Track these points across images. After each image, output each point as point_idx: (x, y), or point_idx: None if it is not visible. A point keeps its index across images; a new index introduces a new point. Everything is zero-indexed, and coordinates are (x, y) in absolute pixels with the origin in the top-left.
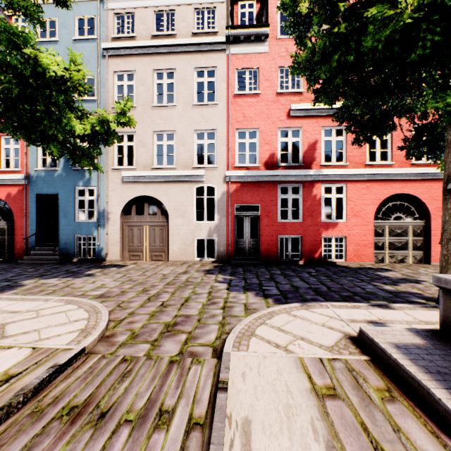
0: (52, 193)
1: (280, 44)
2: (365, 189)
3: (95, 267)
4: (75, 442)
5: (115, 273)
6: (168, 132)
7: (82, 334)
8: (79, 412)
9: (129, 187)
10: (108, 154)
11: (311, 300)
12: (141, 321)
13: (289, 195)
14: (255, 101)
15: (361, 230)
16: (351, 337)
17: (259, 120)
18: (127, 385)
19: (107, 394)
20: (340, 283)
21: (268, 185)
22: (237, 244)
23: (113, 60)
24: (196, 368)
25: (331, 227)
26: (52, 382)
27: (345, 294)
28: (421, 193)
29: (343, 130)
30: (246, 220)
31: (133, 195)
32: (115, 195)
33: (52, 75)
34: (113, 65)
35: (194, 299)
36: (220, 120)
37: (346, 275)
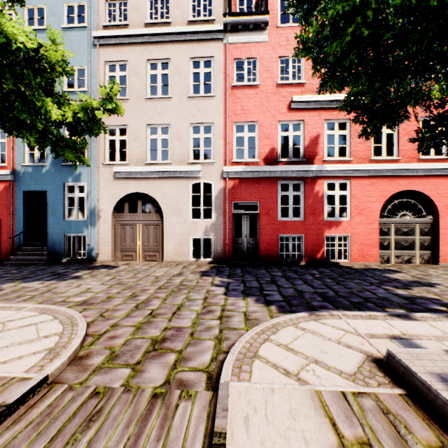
0: (40, 190)
1: (281, 32)
2: (370, 185)
3: (84, 268)
4: None
5: (105, 275)
6: (163, 125)
7: (48, 356)
8: None
9: (121, 184)
10: (99, 149)
11: (319, 308)
12: (124, 336)
13: (290, 192)
14: (254, 93)
15: (365, 229)
16: (376, 359)
17: (258, 112)
18: (92, 434)
19: None
20: (348, 287)
21: (268, 181)
22: (235, 243)
23: (105, 50)
24: (185, 405)
25: (334, 226)
26: None
27: (356, 300)
28: (428, 190)
29: (347, 123)
30: (244, 218)
31: (125, 192)
32: (106, 192)
33: (25, 52)
34: (105, 55)
35: (188, 307)
36: (217, 112)
37: (352, 278)
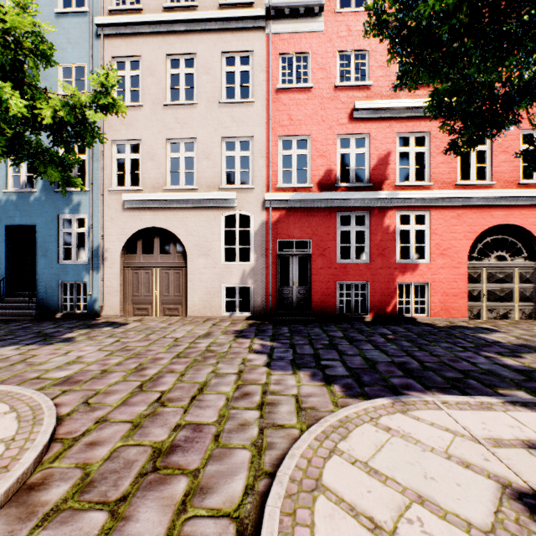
0: (27, 223)
1: (340, 19)
2: (455, 218)
3: (81, 326)
4: None
5: (106, 336)
6: (187, 140)
7: None
8: None
9: (132, 216)
10: (103, 170)
11: (402, 388)
12: (111, 441)
13: (351, 226)
14: (305, 98)
15: (449, 275)
16: (518, 493)
17: (311, 123)
18: None
19: None
20: (435, 354)
21: (323, 213)
22: (280, 293)
23: (111, 42)
24: None
25: (409, 271)
26: None
27: (451, 376)
28: (531, 224)
29: (425, 137)
30: (293, 260)
31: (138, 226)
32: (113, 226)
33: None
34: (111, 49)
35: (214, 387)
36: (257, 123)
37: (437, 340)
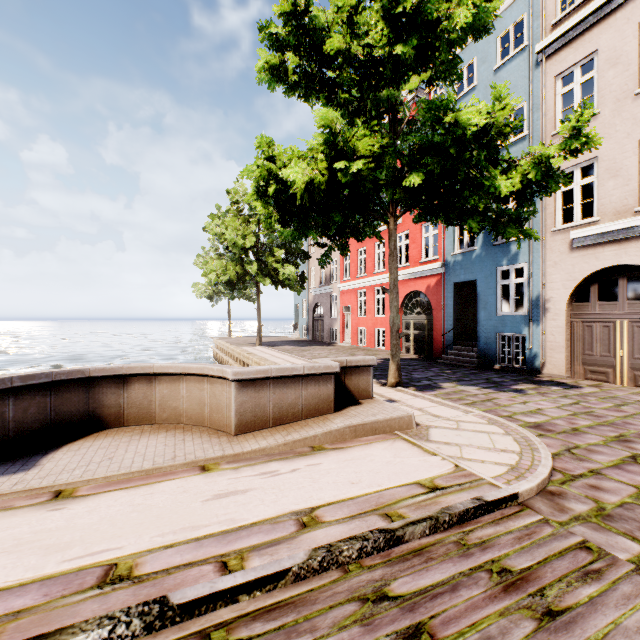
0: (469, 280)
1: None
2: None
3: (524, 381)
4: (509, 620)
5: (559, 395)
6: None
7: (511, 472)
8: (513, 582)
9: (583, 256)
10: (544, 210)
11: None
12: (616, 493)
13: None
14: None
15: None
16: None
17: None
18: (592, 593)
19: (555, 584)
20: None
21: None
22: None
23: (554, 60)
24: None
25: None
26: (477, 519)
27: None
28: None
29: None
30: None
31: (592, 268)
32: (556, 272)
33: (472, 132)
34: (554, 68)
35: None
36: None
37: None
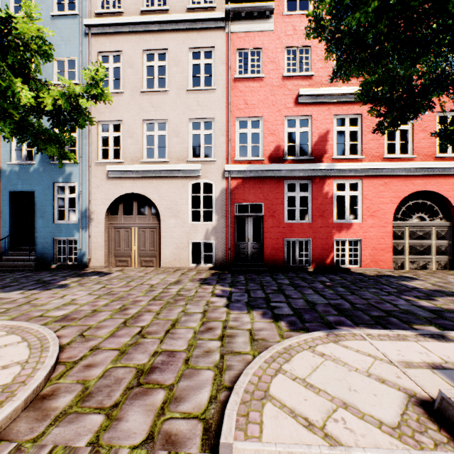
0: (27, 190)
1: (287, 21)
2: (383, 185)
3: (73, 275)
4: None
5: (94, 283)
6: (160, 120)
7: None
8: None
9: (115, 184)
10: (91, 146)
11: (336, 324)
12: (103, 364)
13: (296, 192)
14: (258, 86)
15: (378, 232)
16: (421, 401)
17: (263, 107)
18: None
19: None
20: (364, 297)
21: (273, 181)
22: (237, 248)
23: (97, 39)
24: None
25: (344, 229)
26: None
27: (376, 314)
28: (446, 190)
29: (358, 118)
30: (248, 220)
31: (120, 192)
32: (99, 192)
33: None
34: (97, 45)
35: (184, 323)
36: (218, 107)
37: (367, 286)
